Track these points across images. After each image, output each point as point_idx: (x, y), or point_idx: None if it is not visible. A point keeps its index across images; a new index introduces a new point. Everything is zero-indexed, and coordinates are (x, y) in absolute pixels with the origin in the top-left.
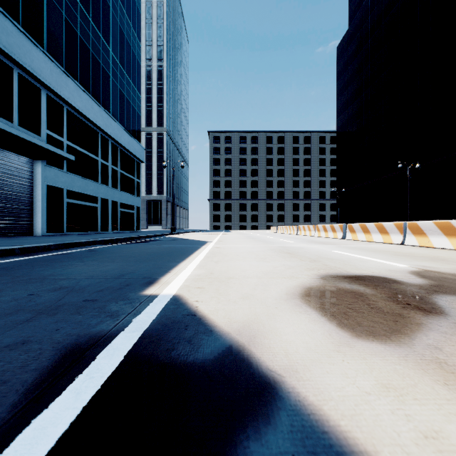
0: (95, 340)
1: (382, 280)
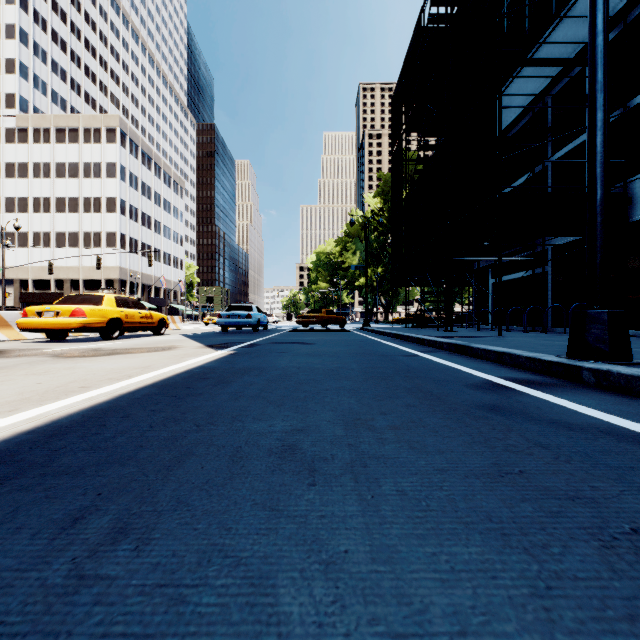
0: (244, 347)
1: (75, 354)
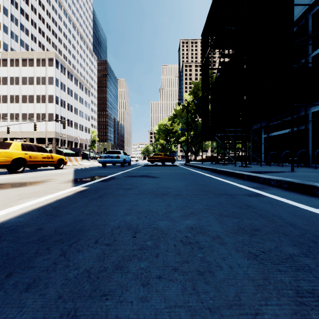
0: (101, 181)
1: None
